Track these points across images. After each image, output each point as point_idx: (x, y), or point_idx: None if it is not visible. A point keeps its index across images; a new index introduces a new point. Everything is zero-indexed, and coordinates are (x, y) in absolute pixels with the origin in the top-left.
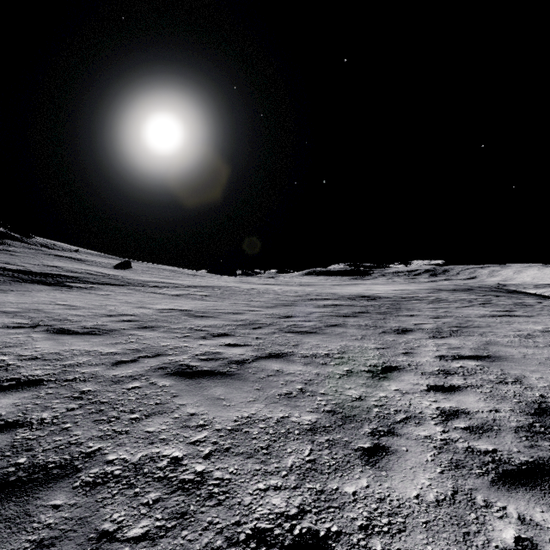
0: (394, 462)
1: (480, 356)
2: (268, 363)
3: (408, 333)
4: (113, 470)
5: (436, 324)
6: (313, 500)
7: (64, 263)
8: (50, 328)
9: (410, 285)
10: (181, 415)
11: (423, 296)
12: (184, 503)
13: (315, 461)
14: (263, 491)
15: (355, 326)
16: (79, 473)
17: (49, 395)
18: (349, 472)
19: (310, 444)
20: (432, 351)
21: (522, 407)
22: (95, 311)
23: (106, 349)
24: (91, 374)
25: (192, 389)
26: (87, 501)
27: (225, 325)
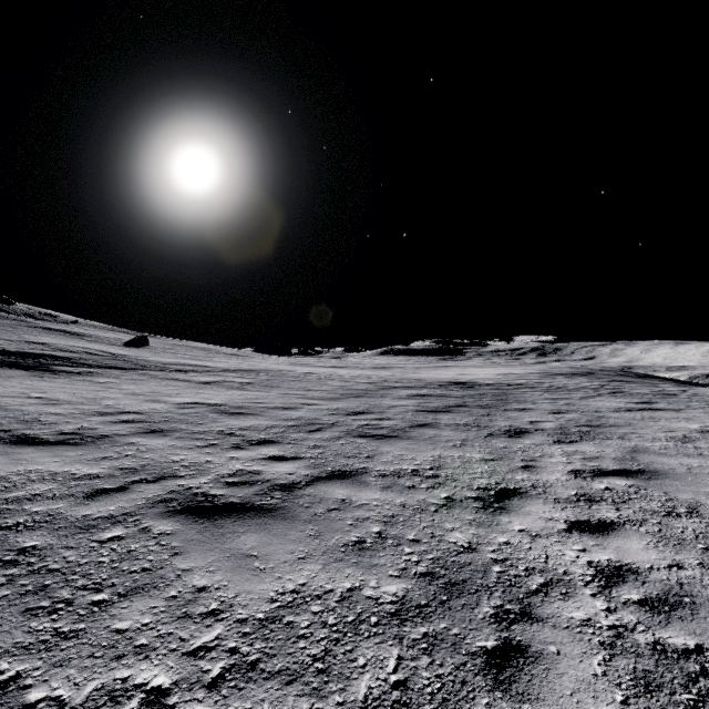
0: (540, 681)
1: (630, 470)
2: (329, 487)
3: (524, 436)
4: None
5: (559, 422)
6: None
7: (55, 339)
8: (6, 435)
9: (515, 368)
10: (182, 592)
11: (534, 382)
12: None
13: (407, 683)
14: None
15: (451, 427)
16: None
17: None
18: (467, 707)
19: (397, 646)
20: (562, 463)
21: None
22: (84, 407)
23: (84, 469)
24: (47, 514)
25: (206, 539)
26: None
27: (270, 426)
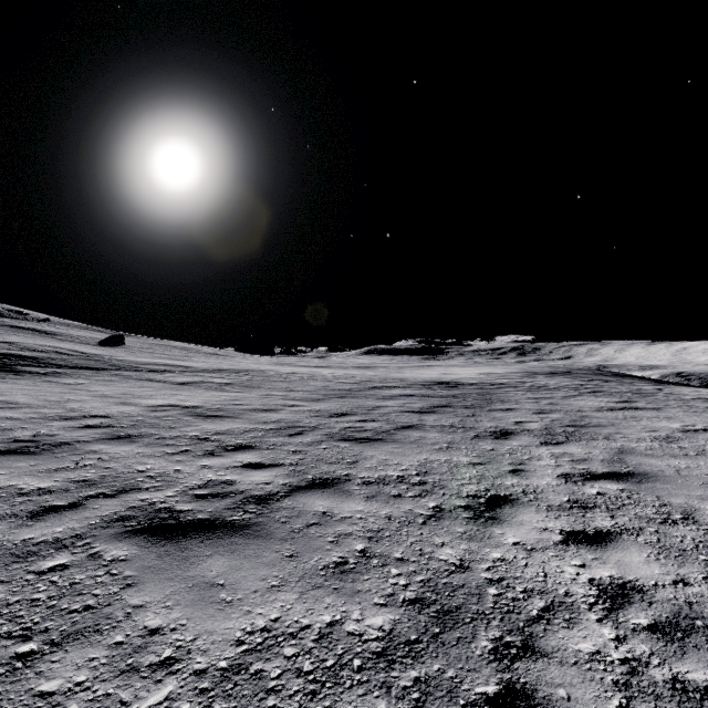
0: None
1: (619, 473)
2: (309, 498)
3: (510, 438)
4: None
5: (544, 422)
6: None
7: (22, 337)
8: None
9: (497, 367)
10: (130, 636)
11: (516, 381)
12: None
13: None
14: None
15: (436, 428)
16: None
17: None
18: None
19: (384, 697)
20: (551, 466)
21: None
22: (46, 411)
23: (34, 482)
24: None
25: (166, 565)
26: None
27: (248, 430)
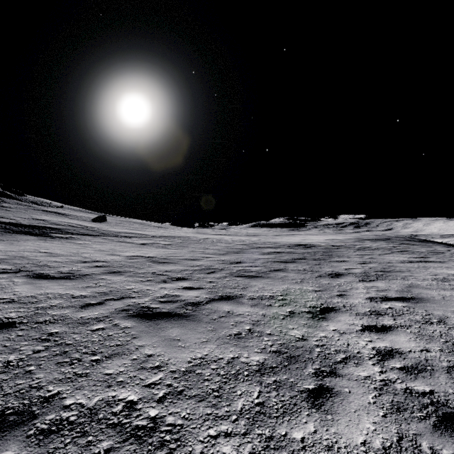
0: (338, 405)
1: (405, 297)
2: (220, 304)
3: (341, 277)
4: (69, 416)
5: (364, 269)
6: (262, 448)
7: (50, 217)
8: (30, 273)
9: (338, 235)
10: (139, 356)
11: (350, 244)
12: (135, 453)
13: (264, 403)
14: (214, 439)
15: (295, 271)
16: (35, 419)
17: (19, 337)
18: (296, 415)
19: (259, 386)
20: (363, 293)
21: (449, 347)
22: (72, 258)
23: (78, 292)
24: (60, 316)
25: (150, 330)
26: (38, 452)
27: (183, 270)
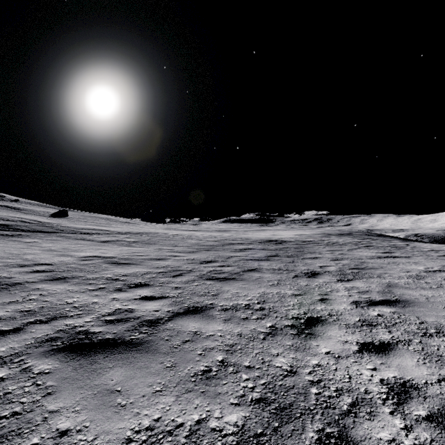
0: None
1: (390, 300)
2: (185, 321)
3: (318, 277)
4: None
5: (338, 266)
6: None
7: None
8: None
9: (305, 231)
10: (44, 438)
11: (318, 239)
12: None
13: None
14: None
15: (270, 271)
16: None
17: None
18: None
19: None
20: (345, 296)
21: None
22: (8, 261)
23: None
24: None
25: (79, 376)
26: None
27: (145, 273)
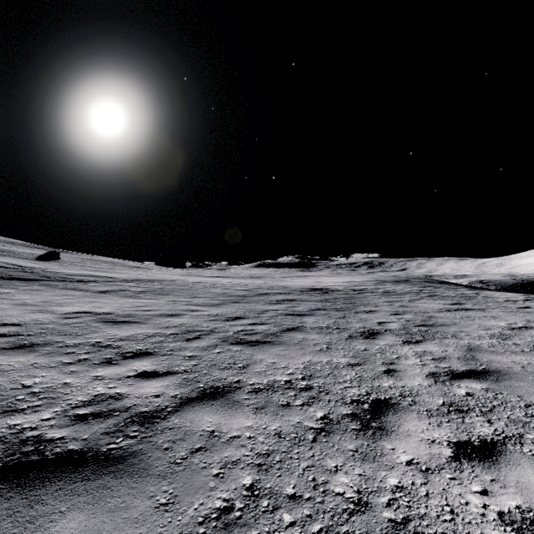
0: None
1: (477, 371)
2: (198, 413)
3: (378, 337)
4: None
5: (401, 322)
6: None
7: None
8: None
9: (355, 277)
10: None
11: (371, 288)
12: None
13: None
14: None
15: (316, 330)
16: None
17: None
18: None
19: None
20: (418, 365)
21: None
22: None
23: None
24: None
25: None
26: None
27: (150, 335)
